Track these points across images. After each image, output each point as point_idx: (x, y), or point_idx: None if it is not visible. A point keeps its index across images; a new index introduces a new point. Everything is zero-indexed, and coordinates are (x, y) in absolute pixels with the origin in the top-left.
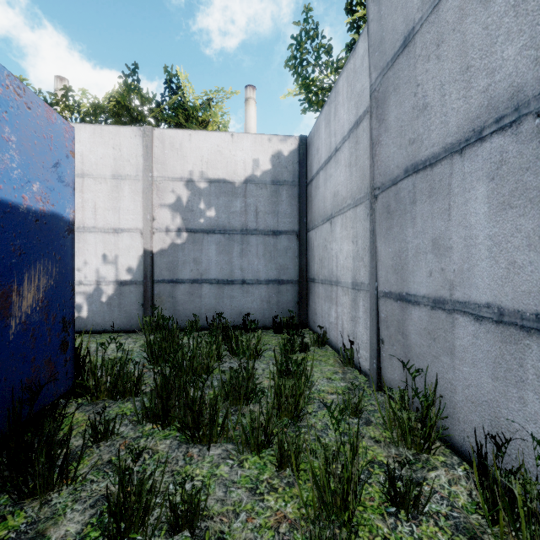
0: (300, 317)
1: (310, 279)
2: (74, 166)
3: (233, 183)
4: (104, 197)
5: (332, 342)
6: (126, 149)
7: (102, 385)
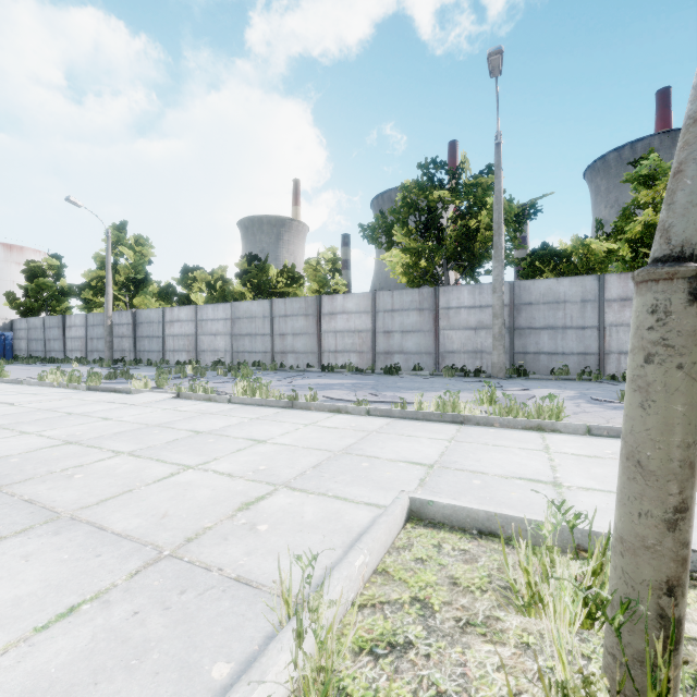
0: None
1: (15, 350)
2: None
3: None
4: None
5: None
6: None
7: None
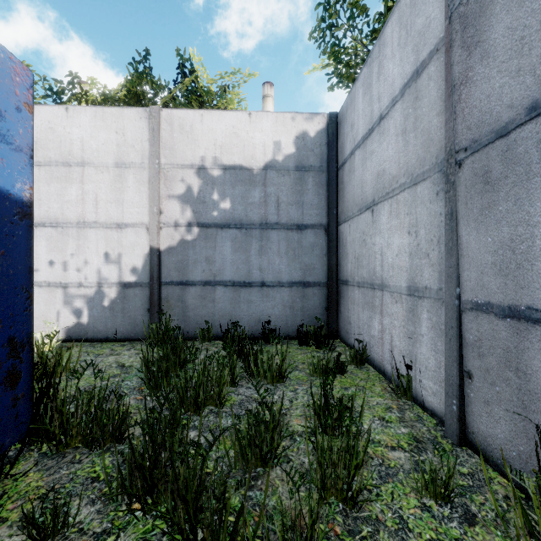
0: (329, 326)
1: (342, 281)
2: (32, 125)
3: (251, 170)
4: (106, 188)
5: (375, 361)
6: (131, 133)
7: (74, 427)
